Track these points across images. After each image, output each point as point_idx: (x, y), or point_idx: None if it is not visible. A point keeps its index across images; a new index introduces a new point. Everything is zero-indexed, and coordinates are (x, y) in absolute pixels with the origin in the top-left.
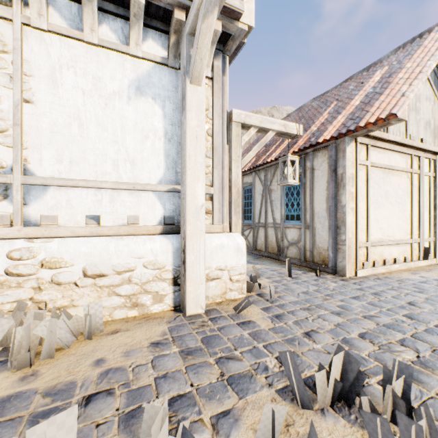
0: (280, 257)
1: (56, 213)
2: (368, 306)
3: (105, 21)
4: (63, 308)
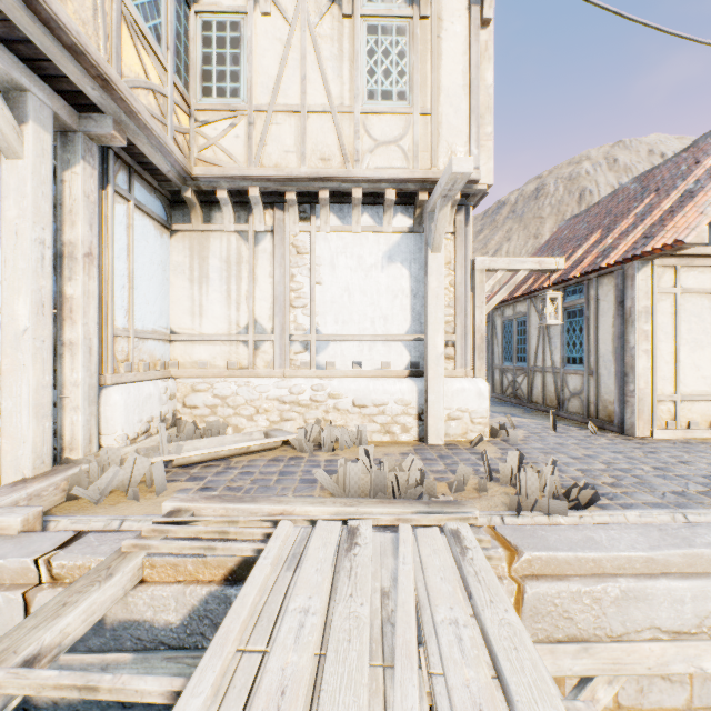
0: (559, 412)
1: (334, 360)
2: (619, 458)
3: (365, 211)
4: (342, 426)
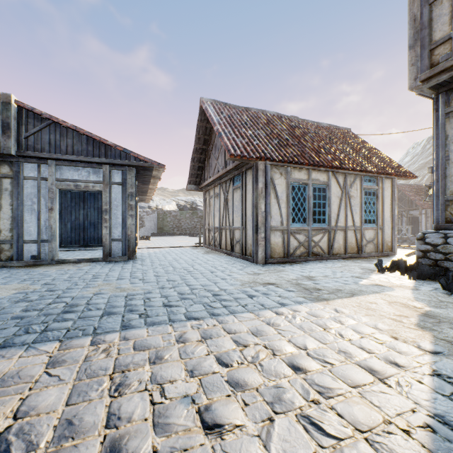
0: (362, 255)
1: None
2: None
3: None
4: None
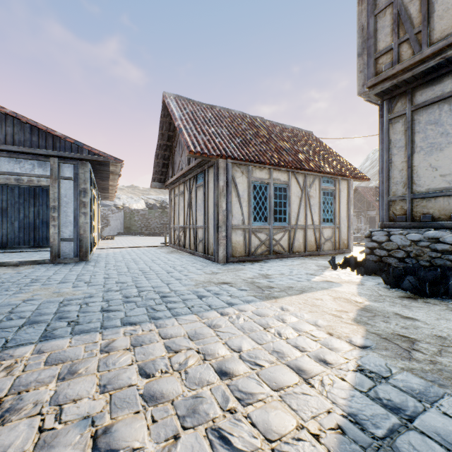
0: (320, 252)
1: None
2: None
3: None
4: None
